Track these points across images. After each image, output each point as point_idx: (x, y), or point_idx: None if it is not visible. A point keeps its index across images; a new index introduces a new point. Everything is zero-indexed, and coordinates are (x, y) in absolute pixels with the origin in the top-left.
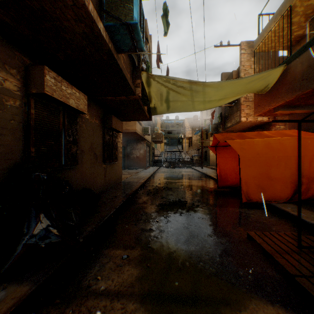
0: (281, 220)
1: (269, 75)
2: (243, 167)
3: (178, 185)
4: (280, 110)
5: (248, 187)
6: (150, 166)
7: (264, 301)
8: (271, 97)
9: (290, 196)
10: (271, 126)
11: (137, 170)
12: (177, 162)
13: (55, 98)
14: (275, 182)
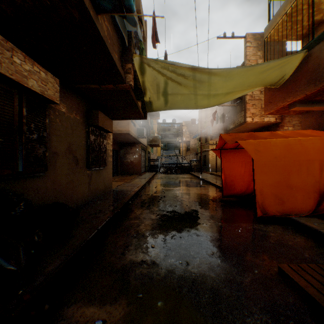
0: (309, 240)
1: (286, 64)
2: (257, 173)
3: (177, 193)
4: (298, 106)
5: (263, 197)
6: (145, 171)
7: None
8: (286, 91)
9: (313, 208)
10: (278, 127)
11: (131, 176)
12: (175, 167)
13: (1, 74)
14: (296, 192)
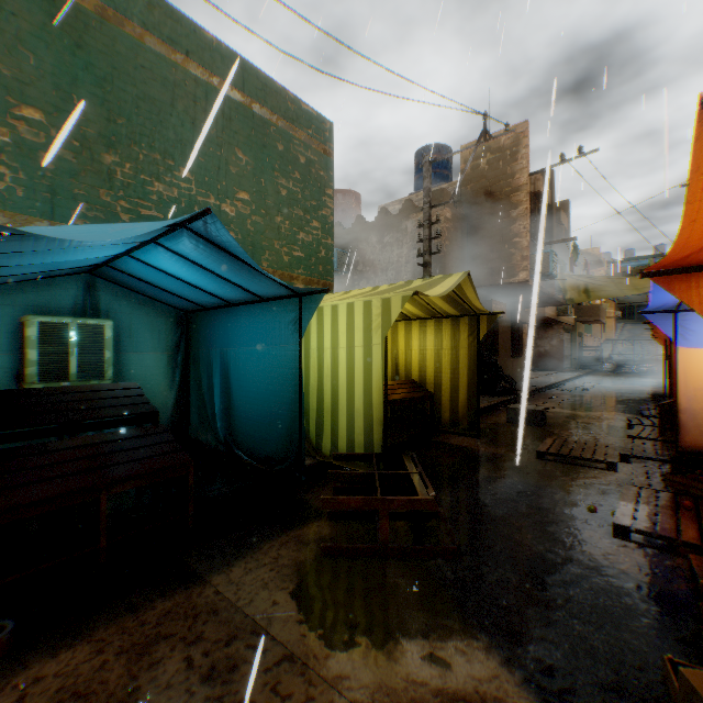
0: None
1: None
2: None
3: (611, 388)
4: None
5: None
6: (571, 368)
7: (615, 412)
8: None
9: None
10: None
11: (546, 371)
12: (638, 361)
13: None
14: None
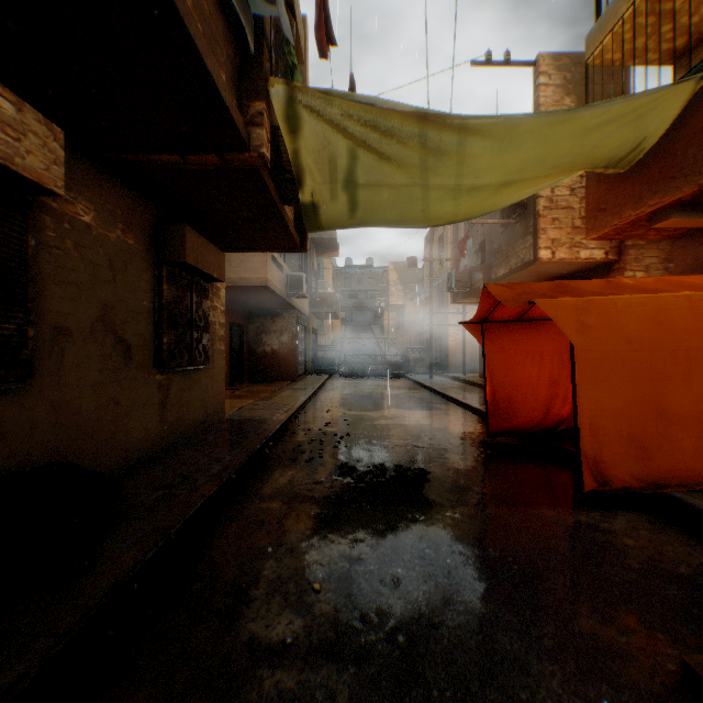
0: None
1: (650, 110)
2: (584, 382)
3: (379, 426)
4: (674, 217)
5: (598, 443)
6: (307, 373)
7: None
8: (646, 180)
9: None
10: (610, 273)
11: (274, 383)
12: (372, 363)
13: None
14: (680, 428)
